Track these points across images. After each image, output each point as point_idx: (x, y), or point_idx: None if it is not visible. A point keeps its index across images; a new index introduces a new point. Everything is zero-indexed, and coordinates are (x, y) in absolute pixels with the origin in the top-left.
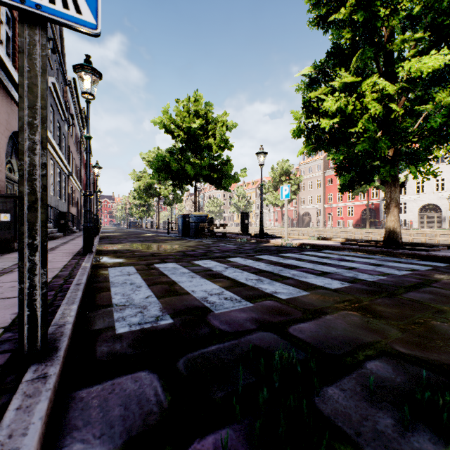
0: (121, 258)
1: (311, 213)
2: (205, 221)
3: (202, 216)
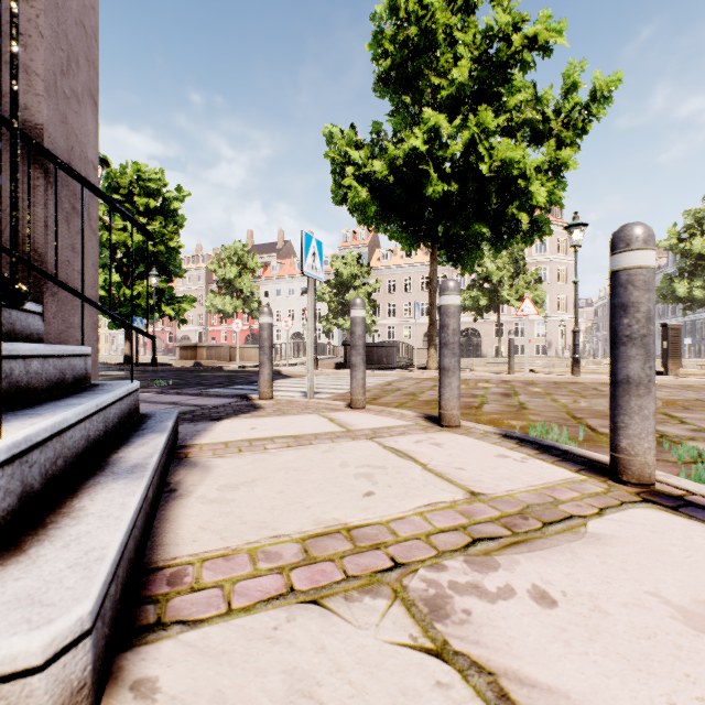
0: None
1: (191, 337)
2: None
3: None
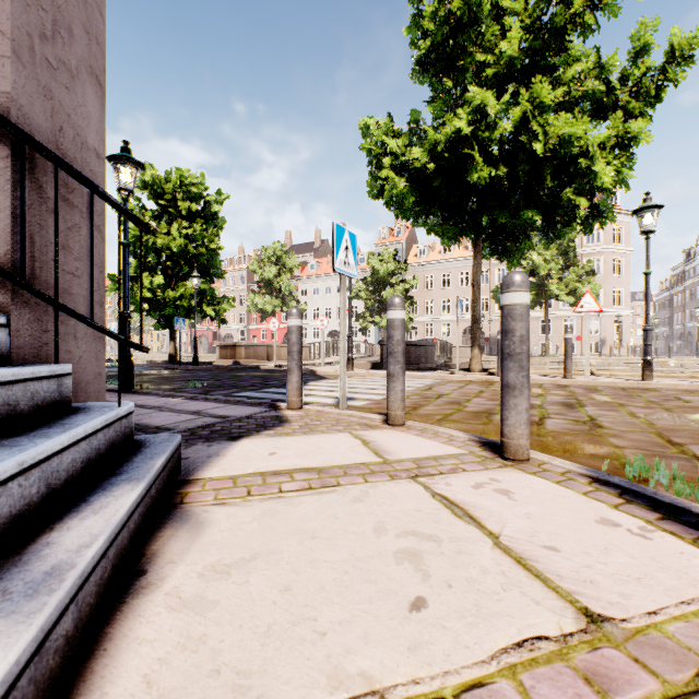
0: None
1: (234, 335)
2: None
3: None
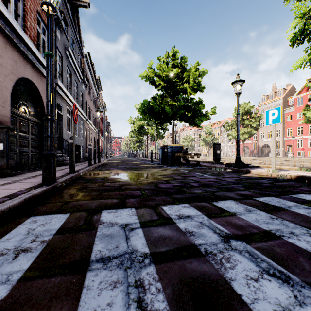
0: (81, 192)
1: (270, 145)
2: (181, 151)
3: (178, 147)
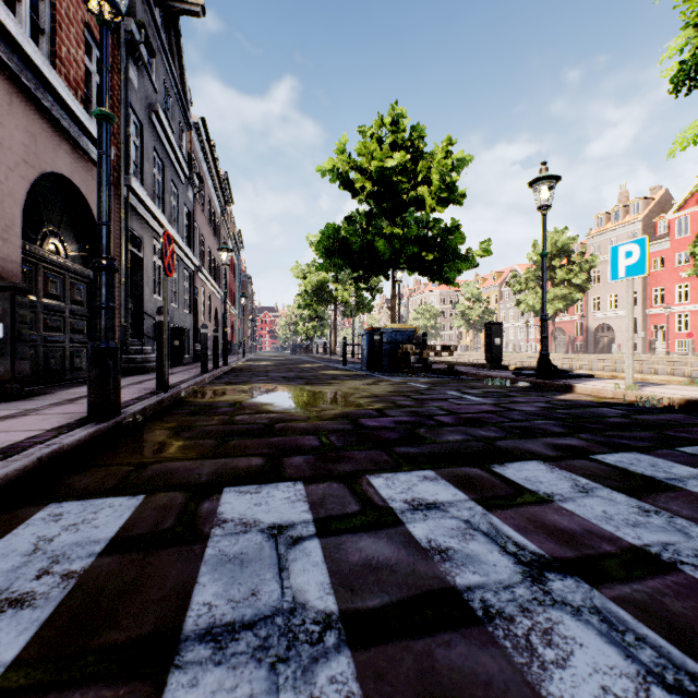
0: (178, 437)
1: (614, 326)
2: (411, 340)
3: (406, 330)
